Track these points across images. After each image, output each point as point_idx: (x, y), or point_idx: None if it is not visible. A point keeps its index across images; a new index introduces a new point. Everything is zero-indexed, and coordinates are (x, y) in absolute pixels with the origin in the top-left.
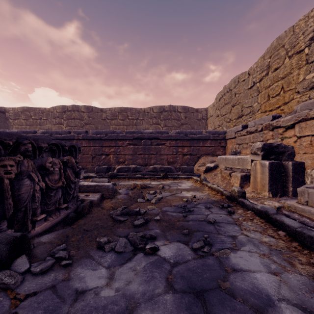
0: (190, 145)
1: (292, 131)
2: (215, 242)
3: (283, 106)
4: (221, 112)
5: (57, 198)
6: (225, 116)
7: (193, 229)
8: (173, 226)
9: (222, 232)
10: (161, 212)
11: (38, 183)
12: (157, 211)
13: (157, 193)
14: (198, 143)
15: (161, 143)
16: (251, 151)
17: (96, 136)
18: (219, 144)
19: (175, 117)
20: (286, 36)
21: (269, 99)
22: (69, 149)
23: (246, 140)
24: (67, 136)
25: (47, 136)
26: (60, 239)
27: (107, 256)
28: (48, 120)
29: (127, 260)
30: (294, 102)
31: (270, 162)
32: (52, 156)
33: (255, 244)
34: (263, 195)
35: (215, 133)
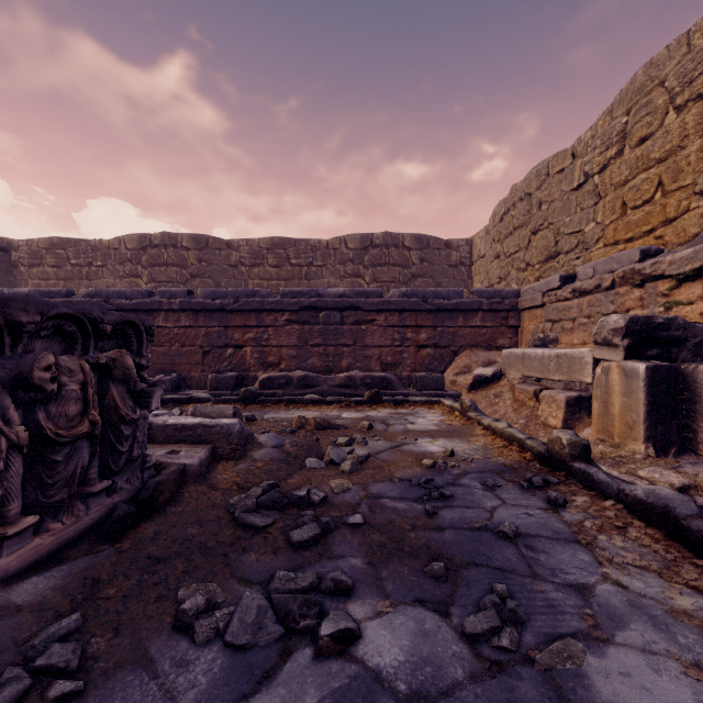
0: (435, 324)
1: (696, 286)
2: (529, 608)
3: (662, 229)
4: (504, 246)
5: (75, 469)
6: (516, 255)
7: (458, 557)
8: (401, 545)
9: (544, 570)
10: (365, 497)
11: (1, 431)
12: (355, 496)
13: (356, 443)
14: (453, 318)
15: (366, 320)
16: (597, 338)
17: (212, 303)
18: (504, 322)
19: (397, 260)
20: (670, 58)
21: (624, 212)
22: (119, 331)
23: (570, 310)
24: (144, 303)
25: (98, 302)
26: (71, 592)
27: (200, 661)
28: (108, 268)
29: (260, 682)
30: (691, 218)
31: (649, 365)
32: (66, 351)
33: (655, 618)
34: (631, 451)
35: (494, 296)
